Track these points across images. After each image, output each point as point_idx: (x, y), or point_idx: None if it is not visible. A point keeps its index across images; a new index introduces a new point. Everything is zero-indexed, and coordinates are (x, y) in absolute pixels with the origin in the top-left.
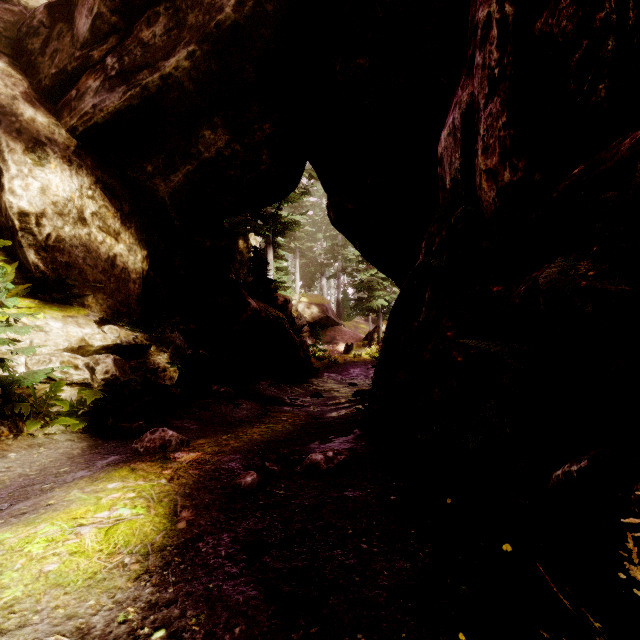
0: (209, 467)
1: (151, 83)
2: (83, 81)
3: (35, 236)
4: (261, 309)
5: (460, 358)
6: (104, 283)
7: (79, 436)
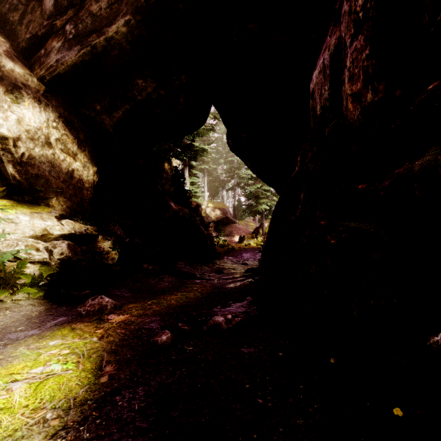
0: (133, 327)
1: (98, 44)
2: (49, 43)
3: (13, 154)
4: (179, 210)
5: (333, 241)
6: (64, 190)
7: (39, 301)
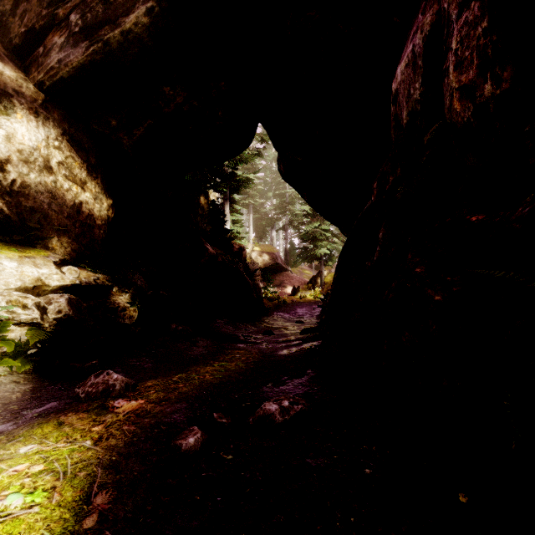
0: (148, 421)
1: (112, 38)
2: (49, 38)
3: None
4: (218, 254)
5: (438, 297)
6: (69, 228)
7: (27, 377)
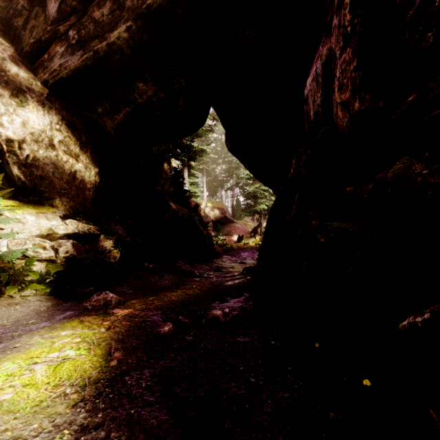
0: (137, 320)
1: (100, 49)
2: (53, 48)
3: (18, 156)
4: (179, 210)
5: (323, 239)
6: (67, 190)
7: (46, 298)
